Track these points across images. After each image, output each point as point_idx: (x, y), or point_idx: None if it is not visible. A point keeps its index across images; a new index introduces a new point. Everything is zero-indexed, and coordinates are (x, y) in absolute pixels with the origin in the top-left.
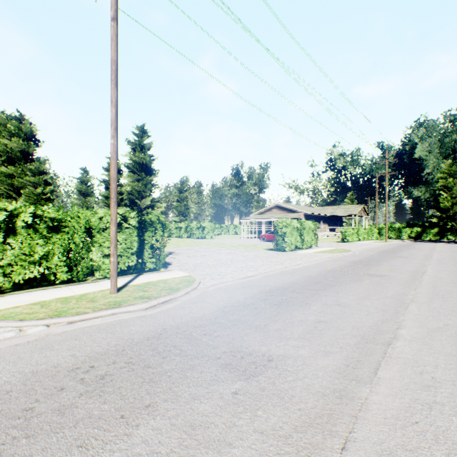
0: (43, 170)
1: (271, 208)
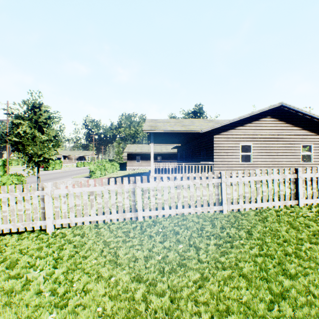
0: None
1: None
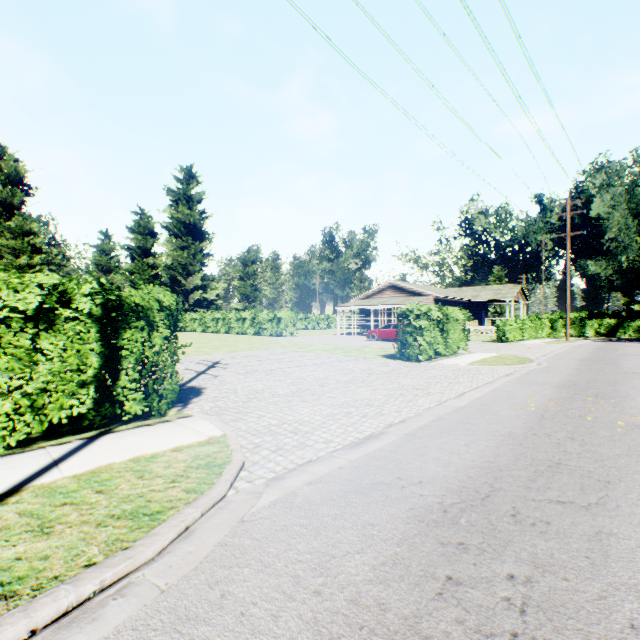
0: (30, 229)
1: (383, 289)
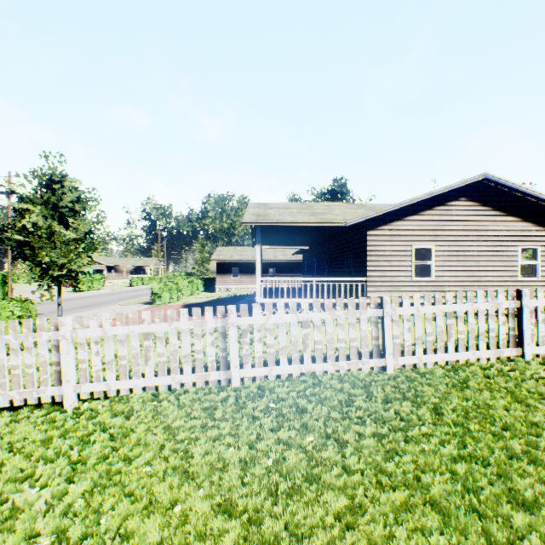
0: None
1: None
